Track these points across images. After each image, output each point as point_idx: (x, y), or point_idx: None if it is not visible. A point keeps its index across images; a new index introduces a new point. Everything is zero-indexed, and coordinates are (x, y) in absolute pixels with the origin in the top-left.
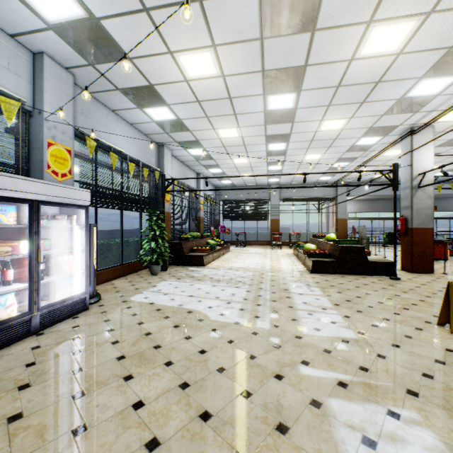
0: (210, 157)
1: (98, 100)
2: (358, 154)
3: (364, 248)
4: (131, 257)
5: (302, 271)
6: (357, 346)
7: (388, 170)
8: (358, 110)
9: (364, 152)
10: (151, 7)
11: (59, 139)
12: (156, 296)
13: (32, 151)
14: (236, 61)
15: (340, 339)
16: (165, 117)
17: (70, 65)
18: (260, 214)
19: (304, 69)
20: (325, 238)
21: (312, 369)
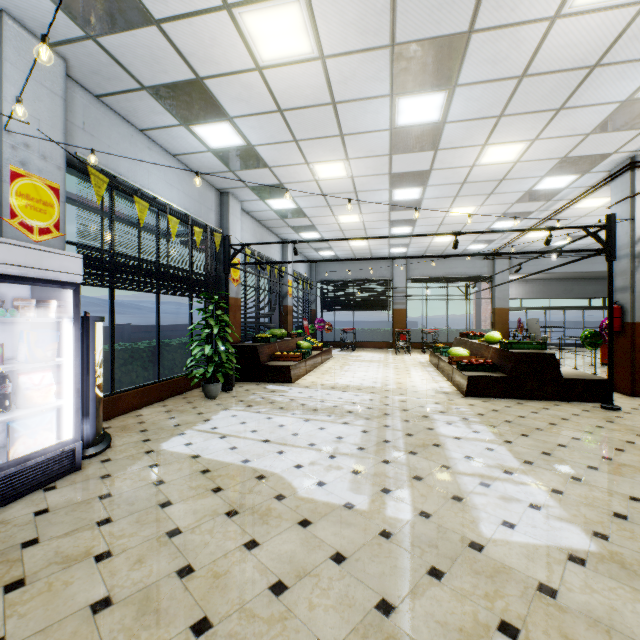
0: (302, 213)
1: (113, 110)
2: (534, 206)
3: (554, 356)
4: (175, 370)
5: (450, 392)
6: (607, 575)
7: (599, 225)
8: (549, 124)
9: (545, 203)
10: None
11: (34, 167)
12: (206, 442)
13: None
14: (346, 24)
15: (563, 553)
16: (227, 143)
17: (54, 38)
18: (376, 302)
19: (467, 39)
20: (485, 338)
21: None
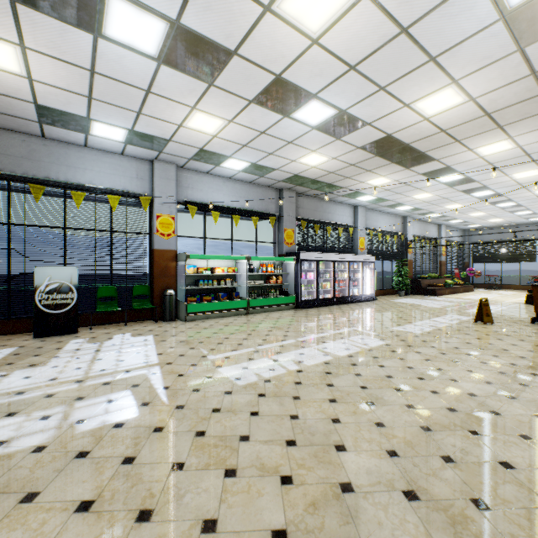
0: (445, 216)
1: (372, 210)
2: None
3: None
4: (386, 287)
5: (519, 303)
6: None
7: None
8: None
9: None
10: (400, 193)
11: (361, 235)
12: (402, 301)
13: (353, 242)
14: (441, 192)
15: None
16: (407, 208)
17: (365, 205)
18: (522, 256)
19: (485, 186)
20: None
21: (453, 313)
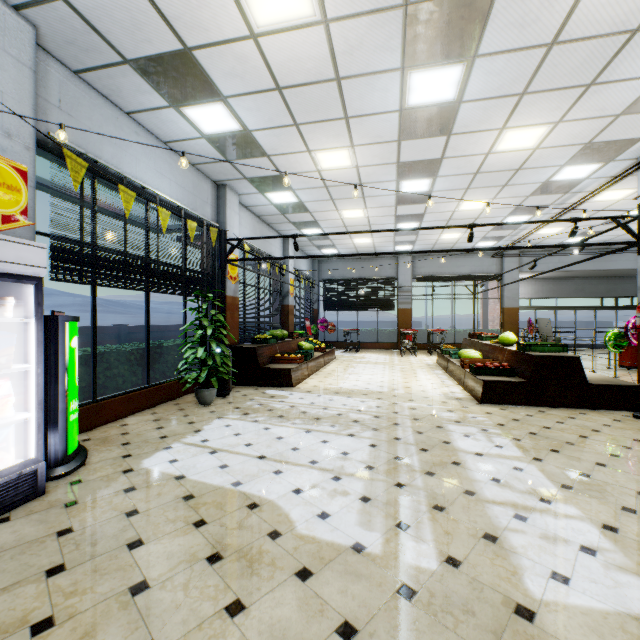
0: (303, 207)
1: (95, 88)
2: (550, 199)
3: (579, 360)
4: (167, 374)
5: (463, 398)
6: None
7: (631, 215)
8: (576, 103)
9: (562, 195)
10: None
11: None
12: (194, 458)
13: None
14: None
15: None
16: (222, 127)
17: None
18: (381, 302)
19: None
20: (499, 340)
21: None
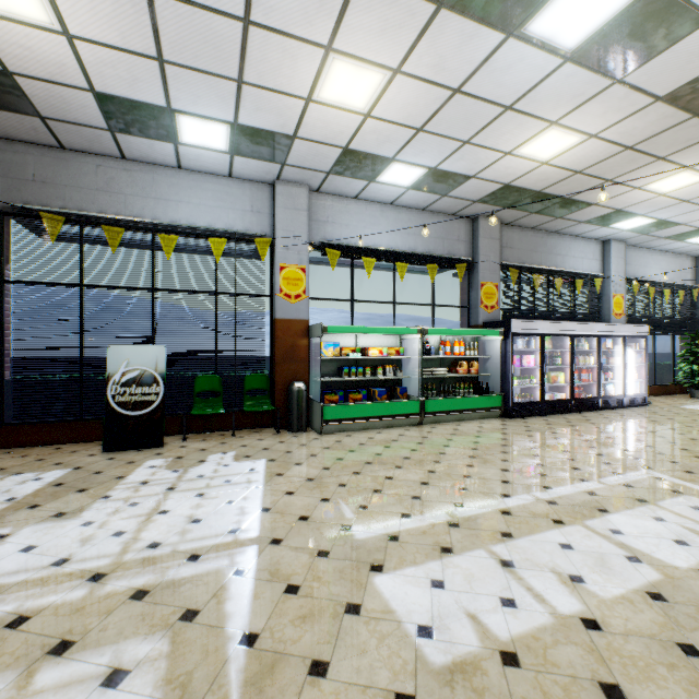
0: None
1: (636, 247)
2: None
3: None
4: (661, 380)
5: None
6: None
7: None
8: None
9: None
10: None
11: (617, 291)
12: None
13: (601, 303)
14: None
15: None
16: None
17: (625, 239)
18: None
19: None
20: None
21: None
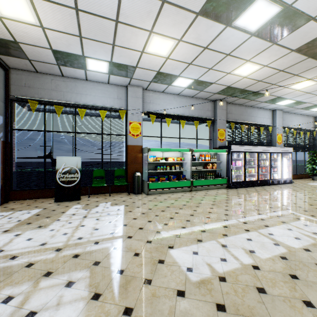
0: None
1: (287, 112)
2: None
3: None
4: (299, 172)
5: None
6: None
7: None
8: None
9: None
10: None
11: (279, 132)
12: None
13: (272, 137)
14: None
15: None
16: None
17: (282, 109)
18: None
19: None
20: None
21: None
